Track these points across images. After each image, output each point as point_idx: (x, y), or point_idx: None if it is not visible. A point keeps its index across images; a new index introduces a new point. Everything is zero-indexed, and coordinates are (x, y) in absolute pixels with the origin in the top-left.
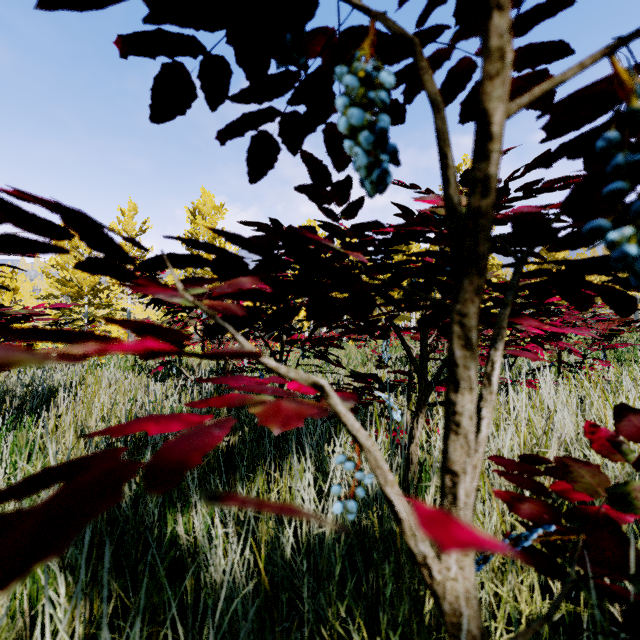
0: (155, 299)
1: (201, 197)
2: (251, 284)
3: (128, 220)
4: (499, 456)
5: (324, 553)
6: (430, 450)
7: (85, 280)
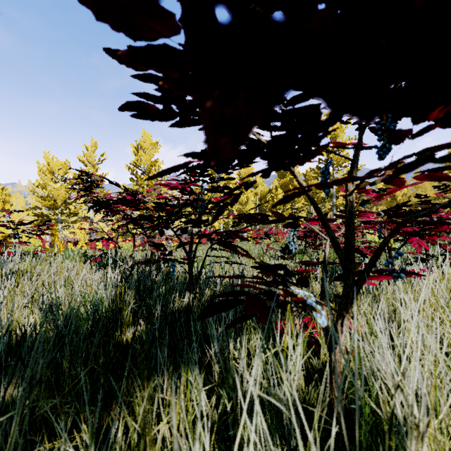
0: (96, 204)
1: (142, 137)
2: None
3: (90, 153)
4: None
5: None
6: None
7: (59, 196)
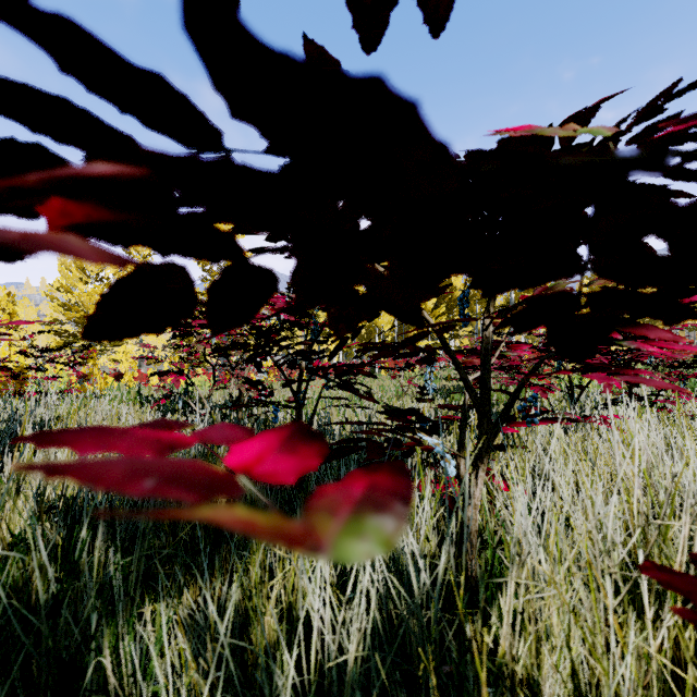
0: None
1: None
2: (112, 170)
3: None
4: (662, 567)
5: (345, 696)
6: (491, 511)
7: (92, 304)
